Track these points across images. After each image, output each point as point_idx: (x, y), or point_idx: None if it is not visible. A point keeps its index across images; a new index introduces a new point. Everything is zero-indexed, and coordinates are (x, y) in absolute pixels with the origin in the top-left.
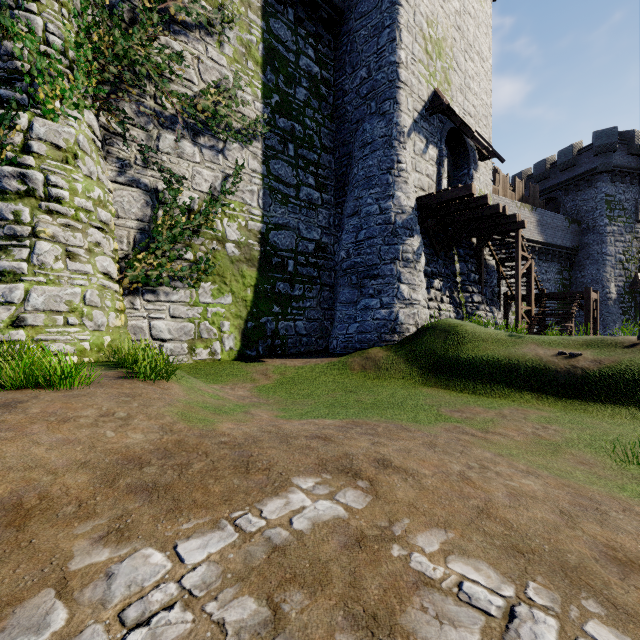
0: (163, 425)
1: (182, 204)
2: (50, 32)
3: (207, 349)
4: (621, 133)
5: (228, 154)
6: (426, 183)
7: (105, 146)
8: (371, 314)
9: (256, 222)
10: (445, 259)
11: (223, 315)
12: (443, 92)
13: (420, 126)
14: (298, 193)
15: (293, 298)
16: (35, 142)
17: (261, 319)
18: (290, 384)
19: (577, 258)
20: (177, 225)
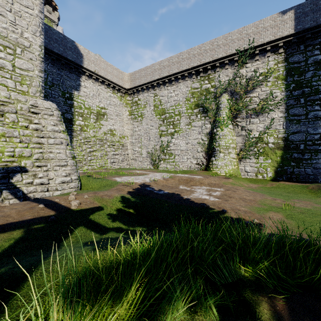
0: (219, 182)
1: (253, 136)
2: (223, 114)
3: (261, 176)
4: None
5: (269, 116)
6: None
7: (234, 129)
8: None
9: (282, 134)
10: None
11: (267, 166)
12: None
13: None
14: (307, 116)
15: (303, 159)
16: (220, 136)
17: (284, 167)
18: (274, 188)
19: None
20: (250, 143)
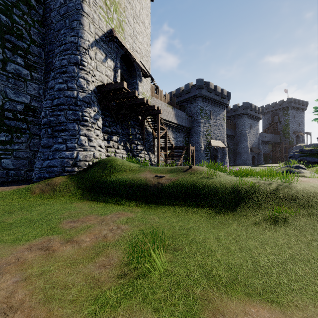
0: None
1: None
2: None
3: None
4: (205, 82)
5: None
6: (105, 79)
7: None
8: (59, 154)
9: None
10: (122, 125)
11: None
12: (118, 32)
13: (101, 45)
14: (5, 66)
15: None
16: None
17: None
18: None
19: (191, 132)
20: None
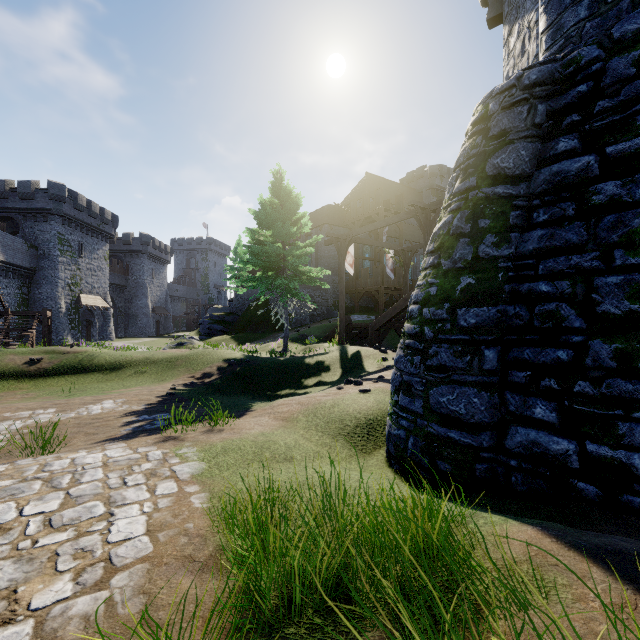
0: None
1: None
2: None
3: None
4: (70, 190)
5: None
6: None
7: None
8: None
9: None
10: None
11: None
12: None
13: None
14: None
15: None
16: None
17: None
18: None
19: (36, 277)
20: None
